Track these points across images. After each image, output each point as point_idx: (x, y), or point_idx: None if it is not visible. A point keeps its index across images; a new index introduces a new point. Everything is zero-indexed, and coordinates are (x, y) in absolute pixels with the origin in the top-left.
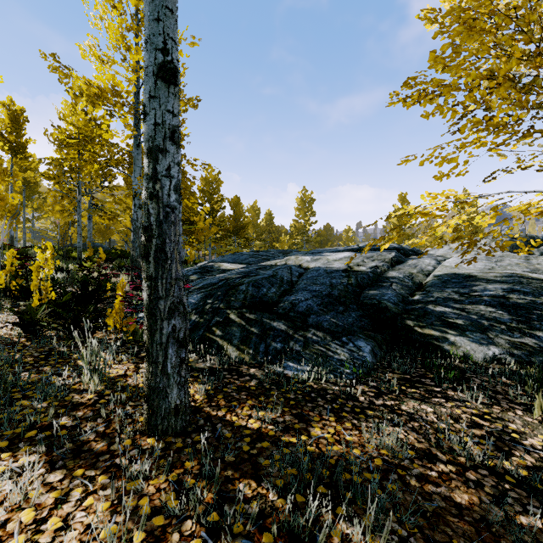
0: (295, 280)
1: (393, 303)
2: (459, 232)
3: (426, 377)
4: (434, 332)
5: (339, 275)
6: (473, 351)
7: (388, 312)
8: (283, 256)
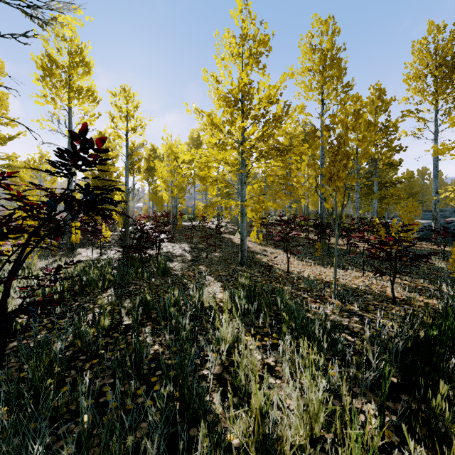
0: None
1: None
2: None
3: None
4: None
5: None
6: None
7: None
8: None
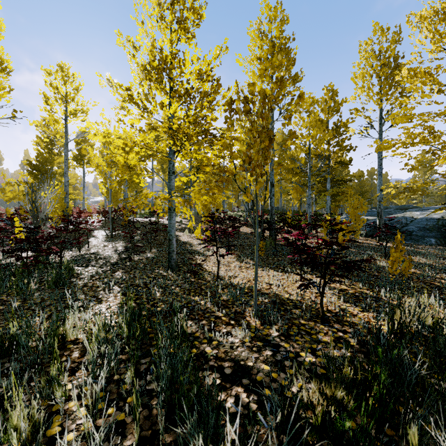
0: (408, 223)
1: None
2: None
3: None
4: None
5: (433, 221)
6: None
7: None
8: (402, 212)
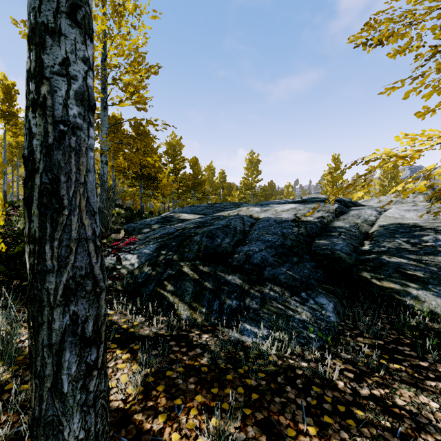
0: (248, 230)
1: (346, 253)
2: (383, 187)
3: (402, 344)
4: (394, 285)
5: (289, 225)
6: (439, 307)
7: (342, 263)
8: (235, 208)
